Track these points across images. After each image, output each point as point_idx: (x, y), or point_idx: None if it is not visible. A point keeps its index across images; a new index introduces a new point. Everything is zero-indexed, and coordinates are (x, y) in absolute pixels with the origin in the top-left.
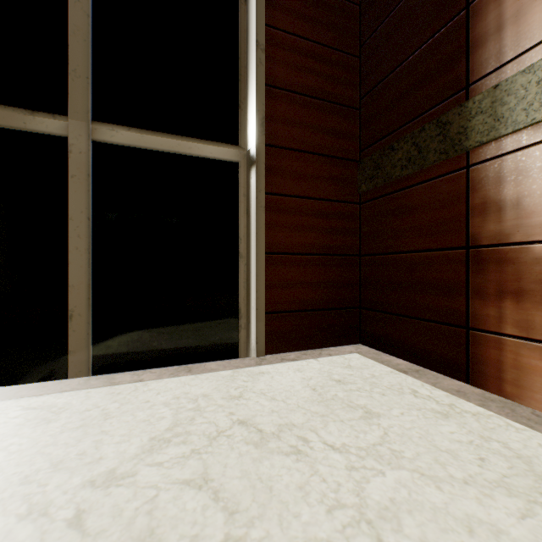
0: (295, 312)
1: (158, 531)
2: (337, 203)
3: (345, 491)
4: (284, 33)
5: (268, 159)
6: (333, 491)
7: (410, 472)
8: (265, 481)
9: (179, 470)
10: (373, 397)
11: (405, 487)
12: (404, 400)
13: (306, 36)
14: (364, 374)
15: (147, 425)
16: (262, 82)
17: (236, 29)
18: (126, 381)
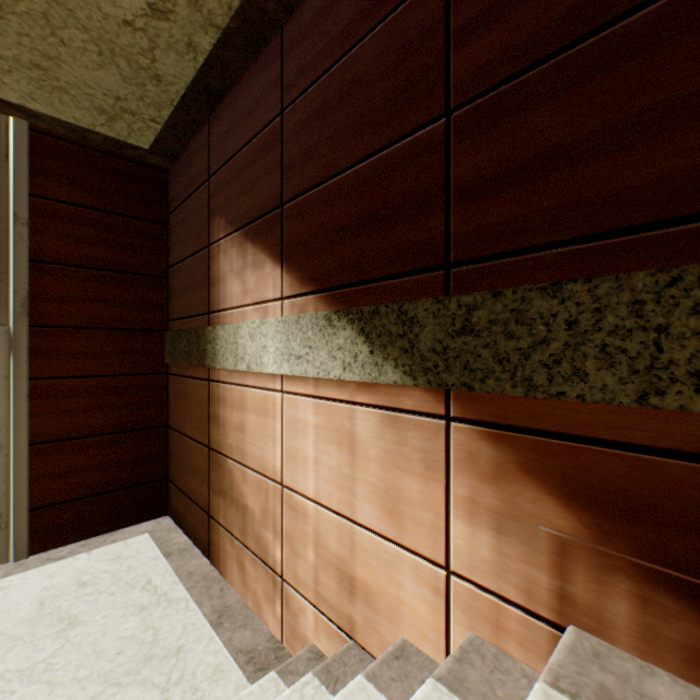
0: (76, 500)
1: None
2: (137, 376)
3: None
4: (61, 203)
5: (36, 341)
6: None
7: (41, 684)
8: None
9: None
10: (98, 600)
11: None
12: (126, 597)
13: (92, 205)
14: (122, 567)
15: None
16: (23, 259)
17: None
18: None
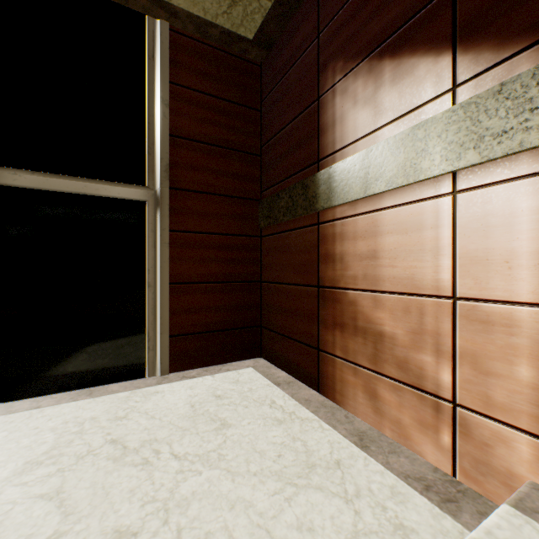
0: (199, 333)
1: (3, 534)
2: (240, 237)
3: (164, 489)
4: (189, 89)
5: (173, 200)
6: (155, 490)
7: (221, 471)
8: (107, 488)
9: (39, 487)
10: (236, 410)
11: (210, 482)
12: (259, 411)
13: (210, 92)
14: (244, 388)
15: (27, 450)
16: (166, 133)
17: (145, 81)
18: (23, 409)
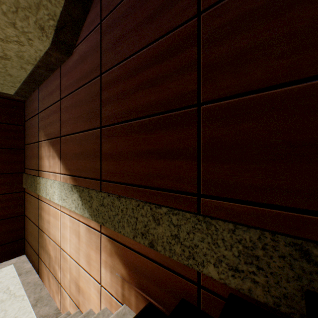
0: None
1: None
2: (9, 194)
3: None
4: None
5: None
6: None
7: None
8: None
9: None
10: None
11: None
12: None
13: None
14: None
15: None
16: None
17: None
18: None
